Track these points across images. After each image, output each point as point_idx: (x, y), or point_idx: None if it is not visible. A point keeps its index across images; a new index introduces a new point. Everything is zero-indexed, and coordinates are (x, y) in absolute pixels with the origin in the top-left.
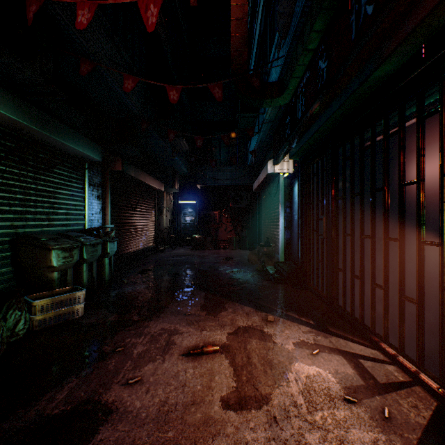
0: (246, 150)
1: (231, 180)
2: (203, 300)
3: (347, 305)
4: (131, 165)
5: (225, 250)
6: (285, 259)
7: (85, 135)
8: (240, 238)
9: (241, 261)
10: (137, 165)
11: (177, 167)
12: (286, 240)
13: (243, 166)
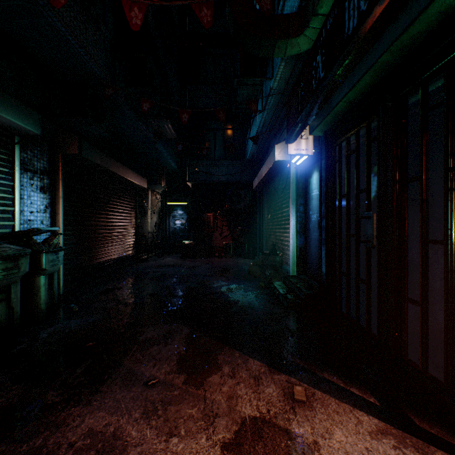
0: (245, 142)
1: (227, 177)
2: (183, 346)
3: (417, 357)
4: (94, 148)
5: (220, 259)
6: (298, 273)
7: (16, 97)
8: (237, 244)
9: (240, 274)
10: (109, 153)
11: (164, 162)
12: (299, 248)
13: (241, 161)
